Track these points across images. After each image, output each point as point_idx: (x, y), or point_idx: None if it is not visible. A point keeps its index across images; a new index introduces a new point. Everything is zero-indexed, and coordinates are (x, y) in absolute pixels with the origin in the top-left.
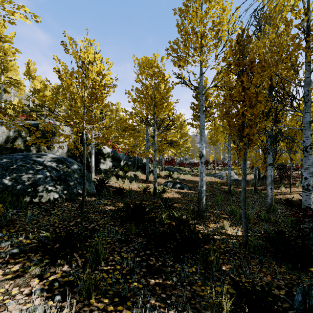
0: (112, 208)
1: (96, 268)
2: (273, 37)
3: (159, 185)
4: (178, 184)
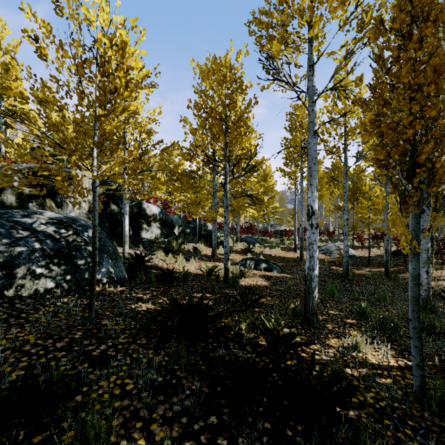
0: (151, 306)
1: None
2: None
3: (232, 264)
4: (264, 262)
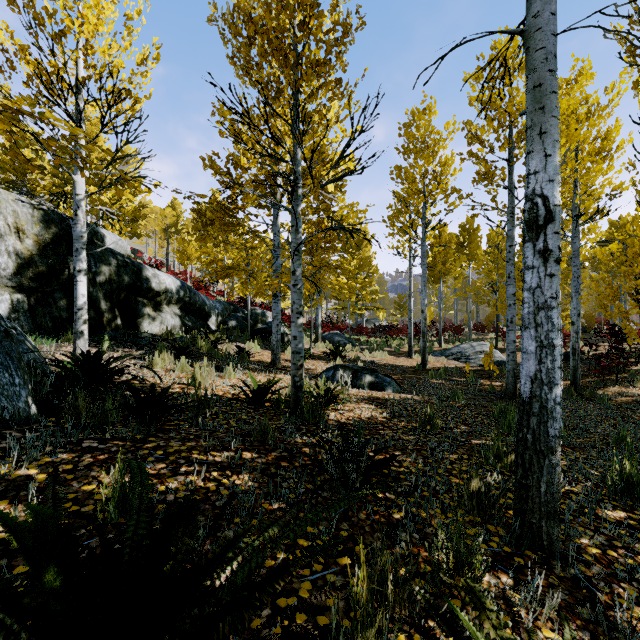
0: None
1: None
2: None
3: (309, 377)
4: (368, 373)
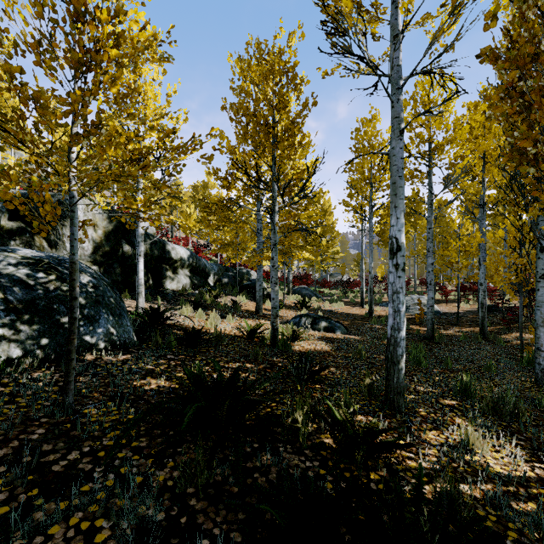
0: (164, 383)
1: None
2: None
3: (283, 322)
4: (324, 320)
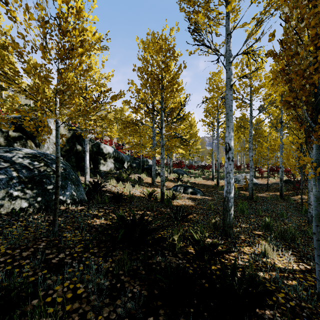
0: (103, 221)
1: None
2: None
3: (167, 189)
4: (190, 188)
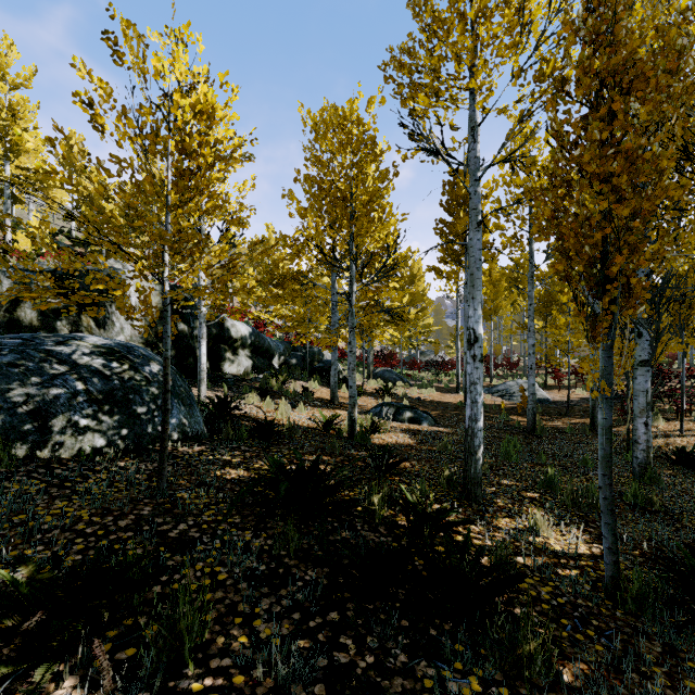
0: (243, 473)
1: (165, 688)
2: (680, 11)
3: (361, 412)
4: (408, 410)
